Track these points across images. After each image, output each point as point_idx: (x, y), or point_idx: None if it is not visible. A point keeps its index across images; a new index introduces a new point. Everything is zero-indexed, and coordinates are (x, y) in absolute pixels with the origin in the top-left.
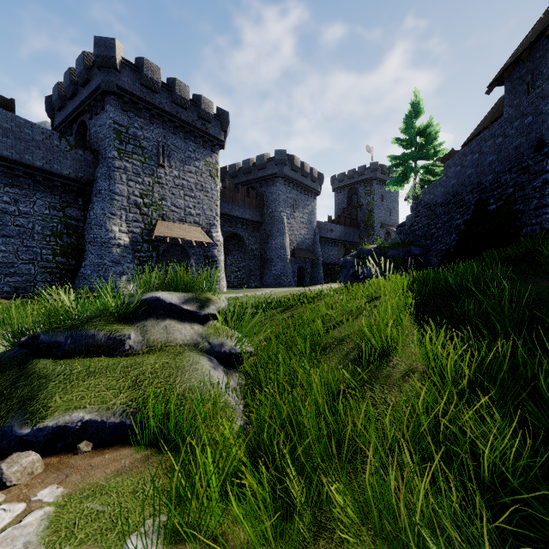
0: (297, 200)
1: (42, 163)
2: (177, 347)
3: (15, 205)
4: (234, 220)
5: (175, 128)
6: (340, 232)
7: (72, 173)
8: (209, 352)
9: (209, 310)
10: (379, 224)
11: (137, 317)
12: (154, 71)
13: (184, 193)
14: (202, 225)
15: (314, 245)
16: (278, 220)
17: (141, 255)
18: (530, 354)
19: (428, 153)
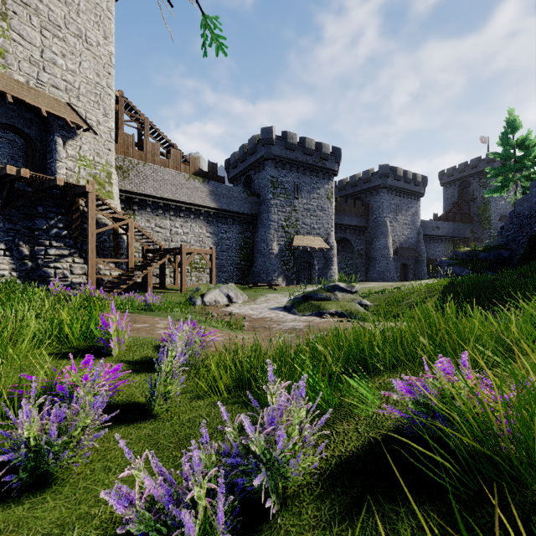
0: (399, 204)
1: (236, 209)
2: (346, 301)
3: (226, 234)
4: (343, 227)
5: (304, 170)
6: (448, 229)
7: (248, 211)
8: (357, 303)
9: (354, 290)
10: (497, 217)
11: (331, 291)
12: (293, 138)
13: (309, 214)
14: (321, 235)
15: (417, 244)
16: (381, 225)
17: (284, 259)
18: (462, 303)
19: (527, 165)
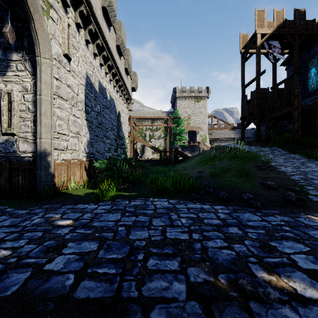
0: None
1: (248, 136)
2: None
3: None
4: None
5: None
6: None
7: None
8: None
9: None
10: None
11: None
12: None
13: None
14: None
15: None
16: None
17: None
18: None
19: None
